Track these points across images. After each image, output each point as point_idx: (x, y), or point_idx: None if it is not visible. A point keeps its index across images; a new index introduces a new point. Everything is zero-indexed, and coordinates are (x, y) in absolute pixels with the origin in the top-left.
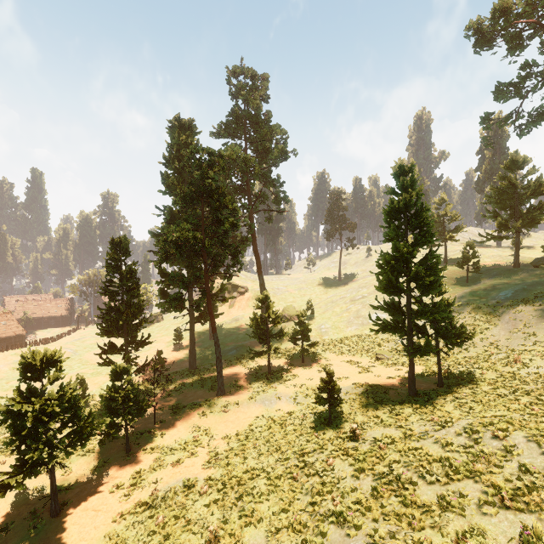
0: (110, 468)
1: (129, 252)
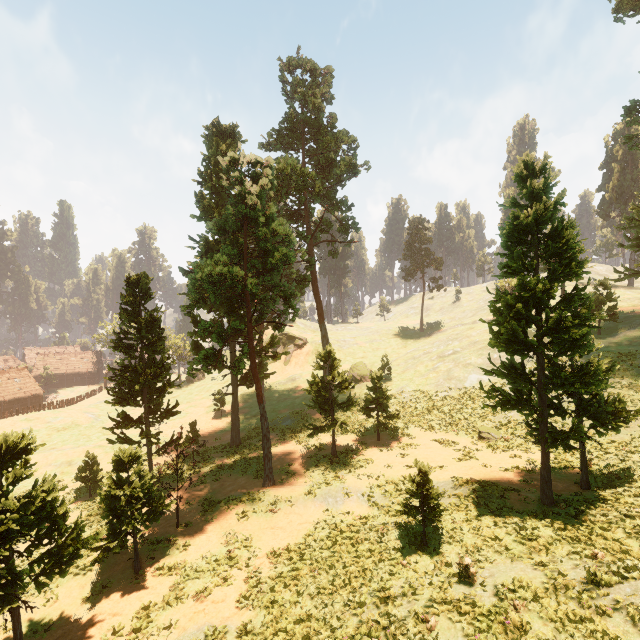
0: (110, 598)
1: (150, 295)
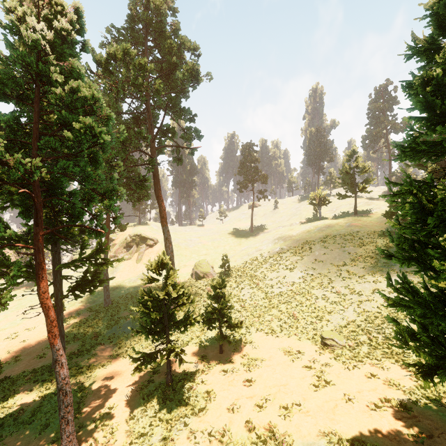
0: None
1: None
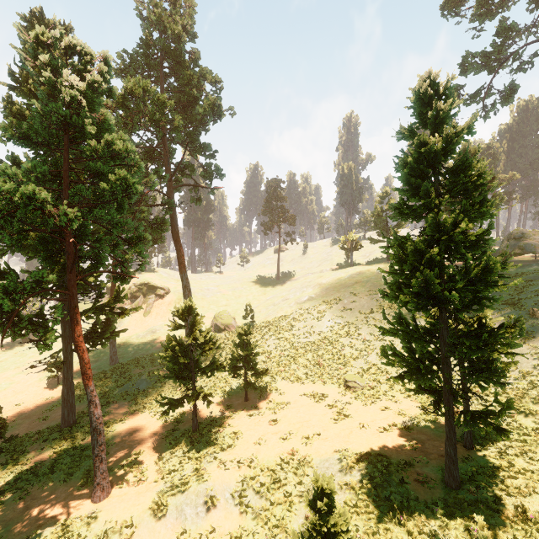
0: None
1: None
